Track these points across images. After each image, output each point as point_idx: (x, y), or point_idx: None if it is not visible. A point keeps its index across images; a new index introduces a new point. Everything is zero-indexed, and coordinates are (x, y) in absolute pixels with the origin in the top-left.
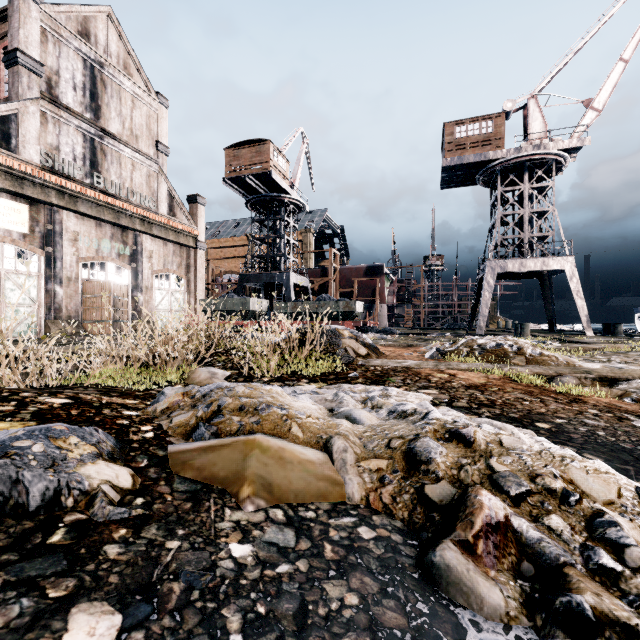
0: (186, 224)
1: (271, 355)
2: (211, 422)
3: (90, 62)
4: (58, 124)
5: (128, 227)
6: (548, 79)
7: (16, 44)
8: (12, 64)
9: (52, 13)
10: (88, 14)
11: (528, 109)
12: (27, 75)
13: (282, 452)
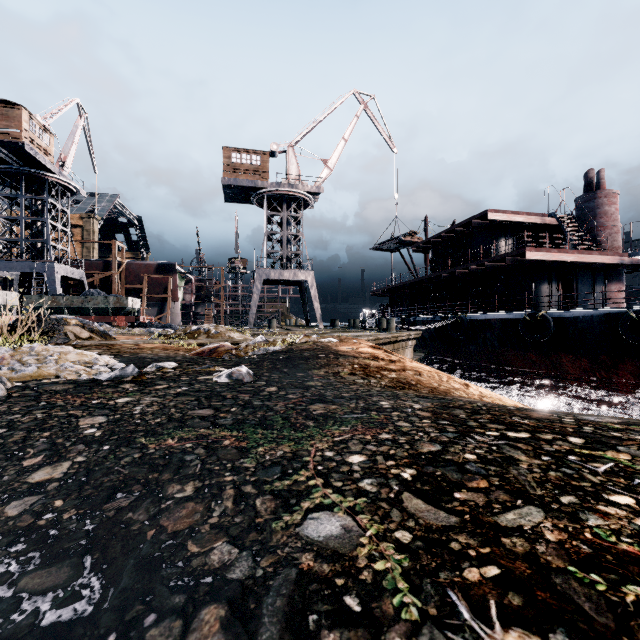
0: None
1: None
2: None
3: None
4: None
5: None
6: (301, 136)
7: None
8: None
9: None
10: None
11: (288, 154)
12: None
13: None
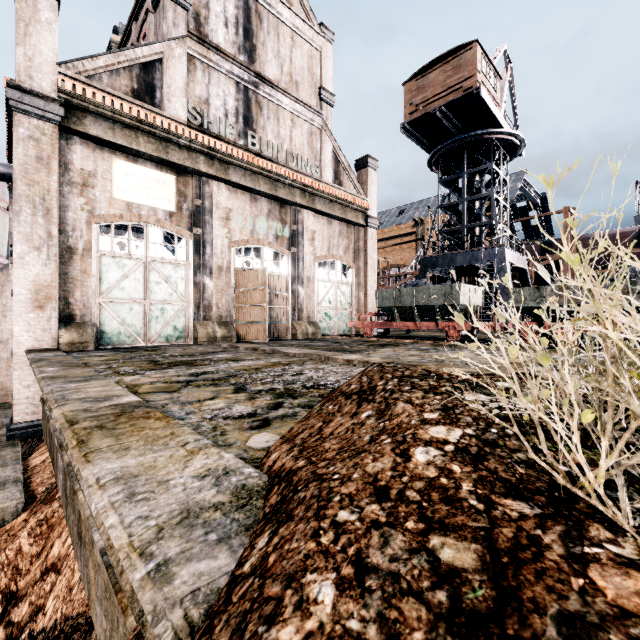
0: (354, 195)
1: None
2: None
3: None
4: (207, 71)
5: (287, 200)
6: None
7: None
8: (158, 0)
9: None
10: None
11: None
12: (172, 9)
13: None
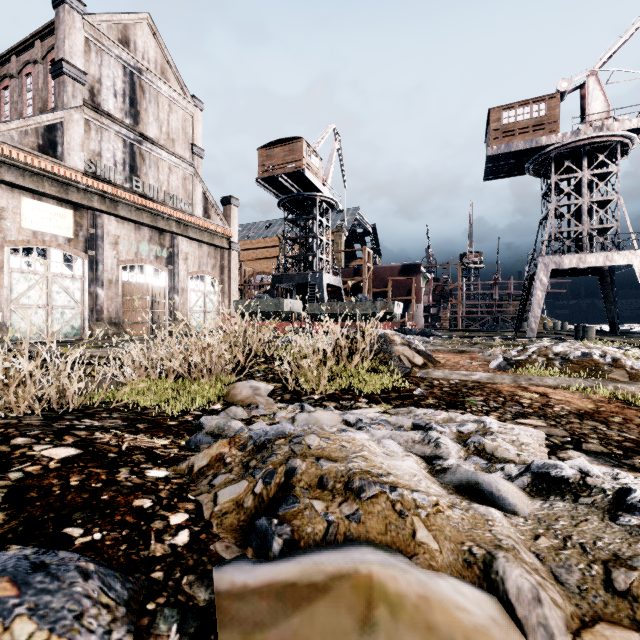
0: (220, 226)
1: (320, 367)
2: (279, 512)
3: (130, 69)
4: (100, 131)
5: (165, 230)
6: (611, 53)
7: (62, 55)
8: (58, 74)
9: (94, 23)
10: (128, 22)
11: (587, 88)
12: (72, 84)
13: (427, 610)
